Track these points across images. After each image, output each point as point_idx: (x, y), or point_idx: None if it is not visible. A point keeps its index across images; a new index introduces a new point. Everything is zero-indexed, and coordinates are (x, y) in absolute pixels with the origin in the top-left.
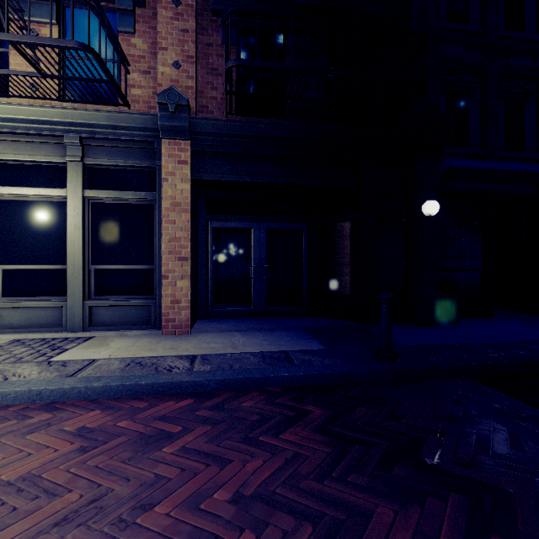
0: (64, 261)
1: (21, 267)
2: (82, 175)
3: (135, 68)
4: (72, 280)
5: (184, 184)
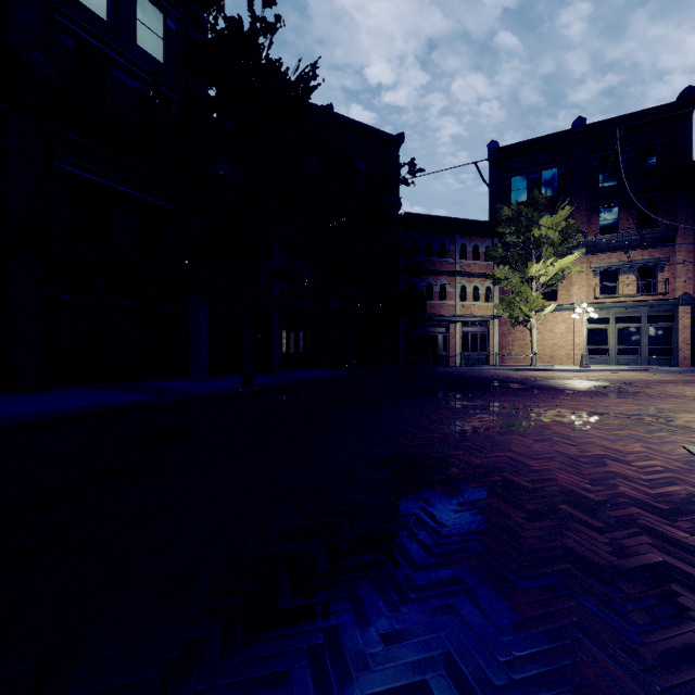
0: (638, 345)
1: (623, 347)
2: (646, 319)
3: (664, 283)
4: (643, 351)
5: (688, 320)
